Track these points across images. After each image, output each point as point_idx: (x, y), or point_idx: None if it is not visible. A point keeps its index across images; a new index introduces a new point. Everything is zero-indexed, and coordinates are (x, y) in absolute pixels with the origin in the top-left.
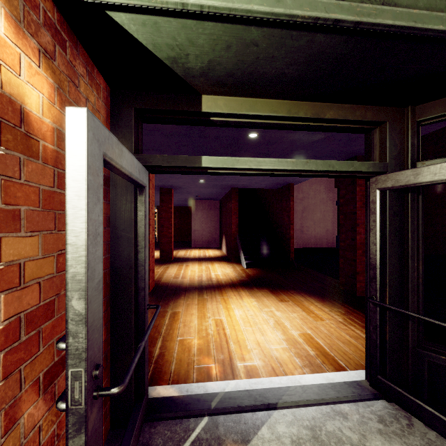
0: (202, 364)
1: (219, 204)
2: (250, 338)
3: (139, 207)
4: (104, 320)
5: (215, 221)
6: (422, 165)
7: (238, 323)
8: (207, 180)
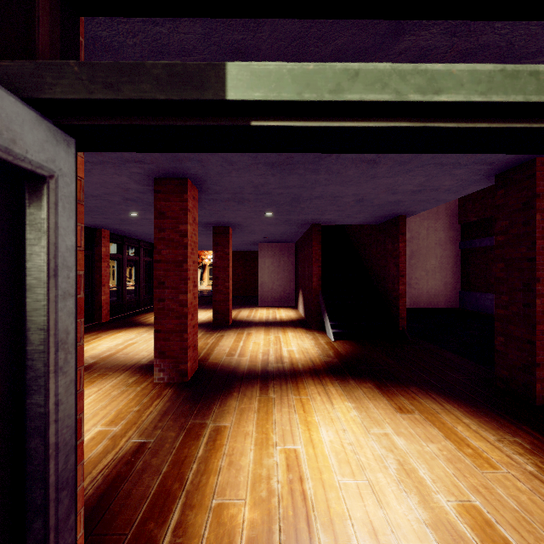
0: None
1: (294, 248)
2: (355, 512)
3: (27, 244)
4: None
5: (289, 270)
6: None
7: (328, 465)
8: (276, 214)
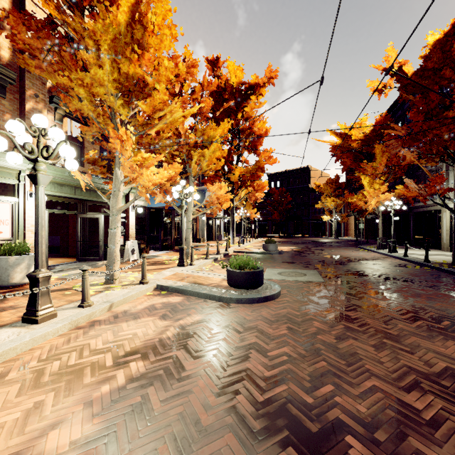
0: None
1: None
2: None
3: None
4: None
5: None
6: (88, 213)
7: None
8: None
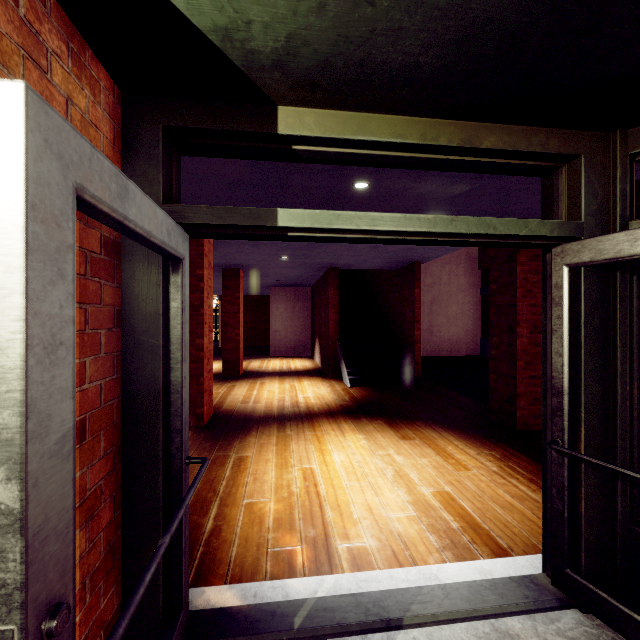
0: (281, 546)
1: (310, 293)
2: (357, 500)
3: (171, 293)
4: (109, 487)
5: (305, 317)
6: (639, 226)
7: (338, 475)
8: (292, 257)
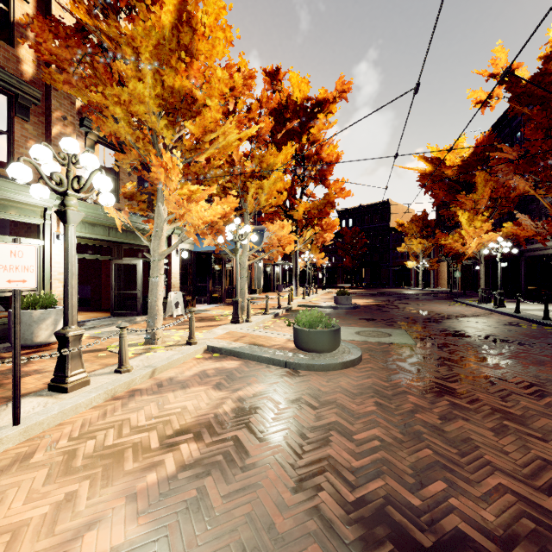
0: None
1: None
2: None
3: None
4: None
5: None
6: (124, 259)
7: None
8: None
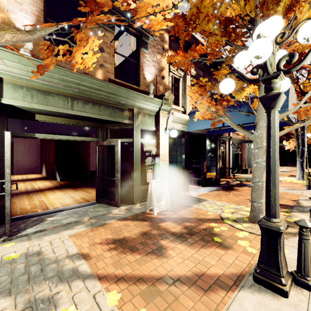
0: (33, 210)
1: (39, 142)
2: (57, 202)
3: None
4: None
5: (36, 154)
6: (108, 140)
7: (52, 199)
8: (31, 128)
